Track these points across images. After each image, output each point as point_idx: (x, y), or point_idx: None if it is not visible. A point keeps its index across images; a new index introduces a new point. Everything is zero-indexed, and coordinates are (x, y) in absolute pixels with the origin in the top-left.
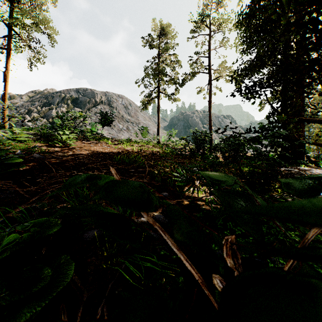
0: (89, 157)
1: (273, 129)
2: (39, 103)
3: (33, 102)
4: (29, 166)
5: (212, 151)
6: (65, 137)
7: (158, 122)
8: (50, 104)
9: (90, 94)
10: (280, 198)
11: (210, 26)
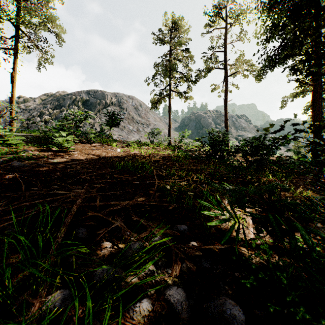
0: (85, 164)
1: None
2: (51, 105)
3: (45, 105)
4: None
5: (230, 154)
6: (61, 140)
7: (169, 122)
8: (61, 106)
9: (101, 96)
10: None
11: (226, 18)
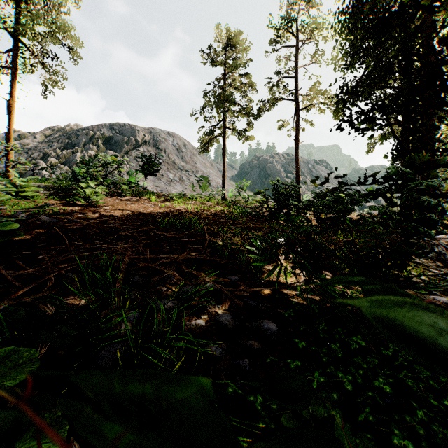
0: (123, 221)
1: (414, 177)
2: (59, 144)
3: (51, 143)
4: (32, 234)
5: (300, 211)
6: (89, 191)
7: (224, 169)
8: (73, 145)
9: (129, 132)
10: (408, 283)
11: (297, 34)
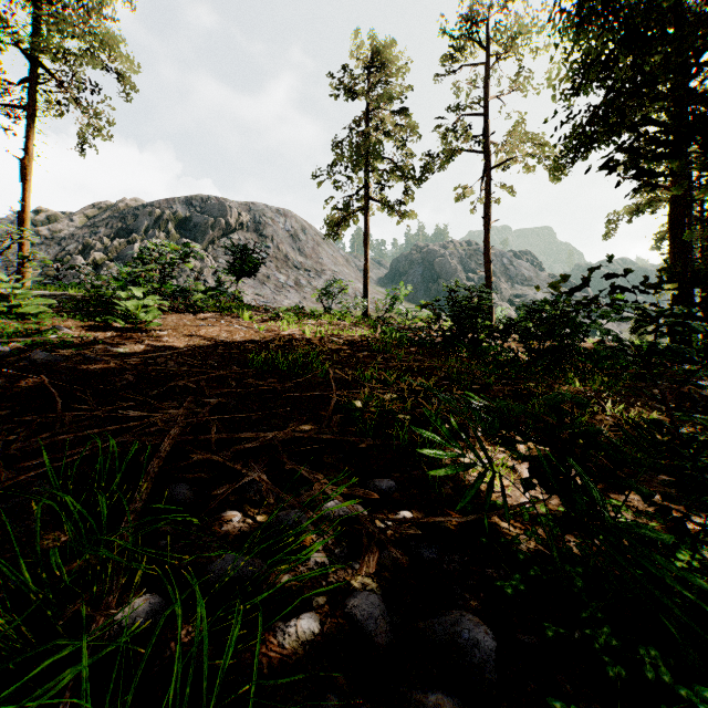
0: (185, 358)
1: None
2: (108, 230)
3: (96, 229)
4: (2, 388)
5: (495, 336)
6: (133, 305)
7: (366, 266)
8: (129, 232)
9: (216, 209)
10: None
11: (487, 42)
